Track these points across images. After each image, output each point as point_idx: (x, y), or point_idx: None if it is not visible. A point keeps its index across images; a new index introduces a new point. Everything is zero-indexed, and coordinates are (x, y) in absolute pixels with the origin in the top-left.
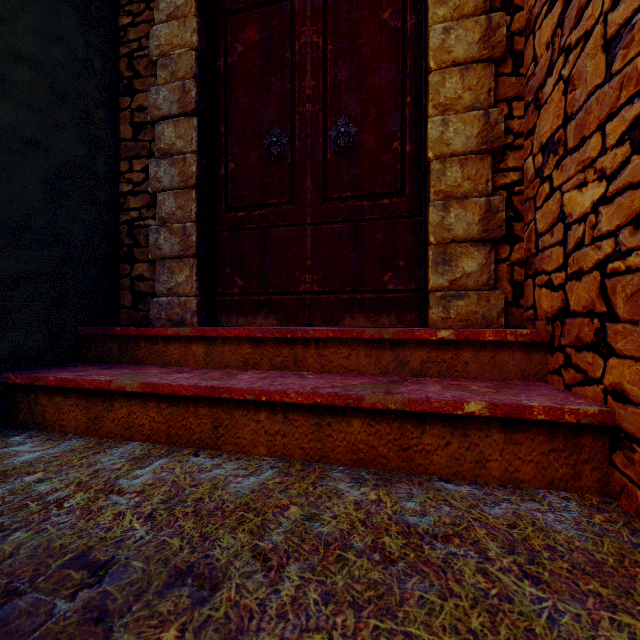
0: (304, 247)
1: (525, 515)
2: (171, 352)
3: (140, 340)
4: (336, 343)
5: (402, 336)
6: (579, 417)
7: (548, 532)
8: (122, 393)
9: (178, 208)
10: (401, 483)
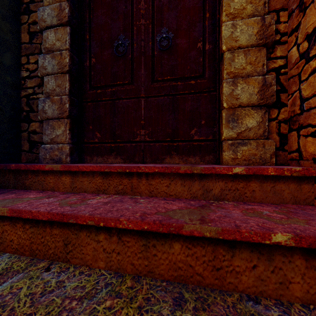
0: (139, 112)
1: None
2: (48, 181)
3: (28, 173)
4: (160, 176)
5: (207, 171)
6: None
7: None
8: None
9: (57, 86)
10: (217, 305)
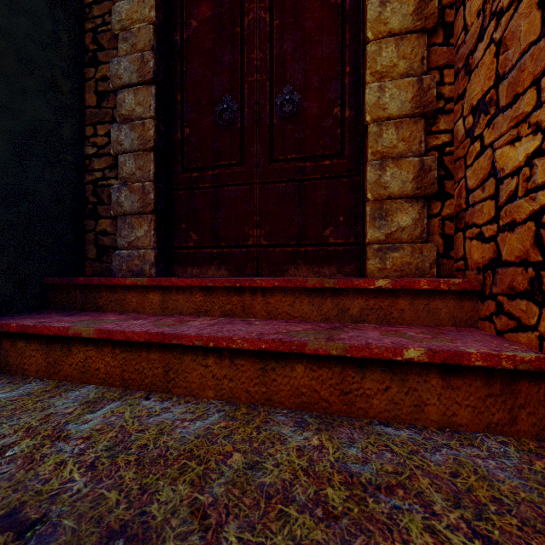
0: (252, 204)
1: (466, 462)
2: (130, 300)
3: (101, 289)
4: (281, 292)
5: (342, 285)
6: (516, 363)
7: (491, 481)
8: (79, 339)
9: (138, 169)
10: (342, 427)
